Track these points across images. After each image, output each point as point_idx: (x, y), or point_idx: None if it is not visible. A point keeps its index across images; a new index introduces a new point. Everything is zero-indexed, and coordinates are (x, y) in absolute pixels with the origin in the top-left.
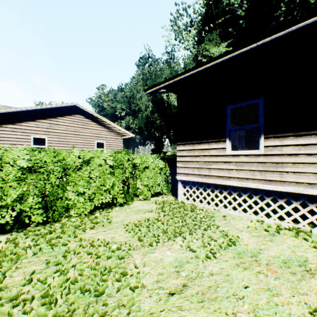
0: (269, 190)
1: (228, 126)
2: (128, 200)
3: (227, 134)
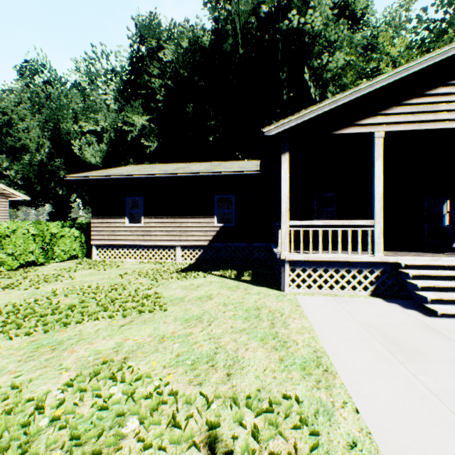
0: (146, 245)
1: (126, 209)
2: (48, 261)
3: (126, 214)
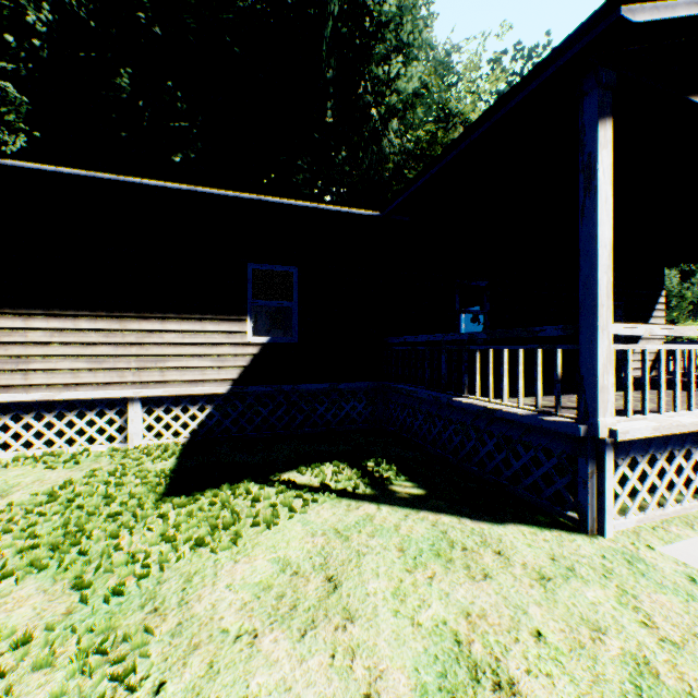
0: (8, 404)
1: None
2: None
3: None
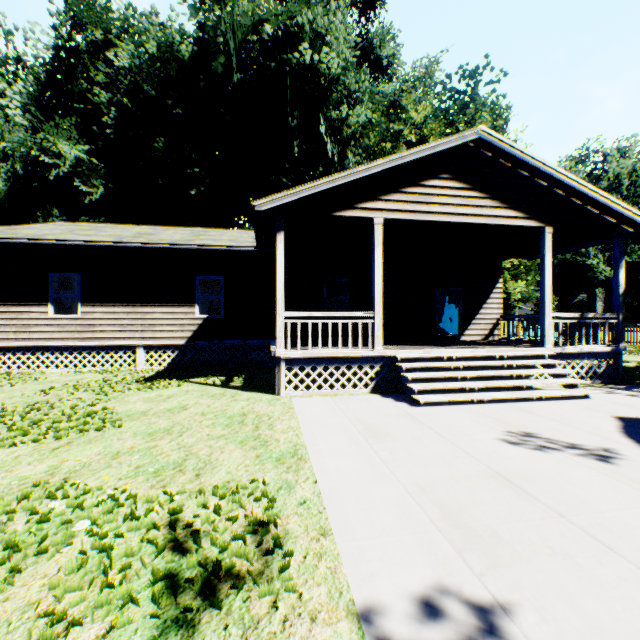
0: (86, 346)
1: (51, 292)
2: None
3: (50, 299)
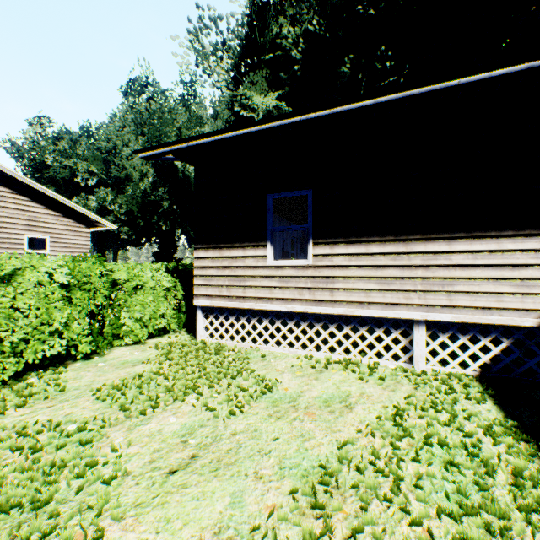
0: (319, 314)
1: (269, 224)
2: (102, 348)
3: (269, 236)
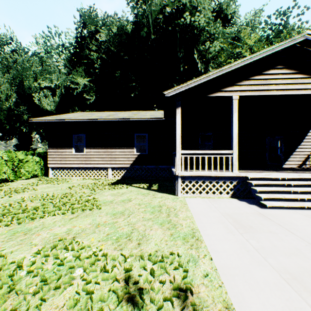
0: (87, 167)
1: (73, 143)
2: (17, 178)
3: (73, 146)
